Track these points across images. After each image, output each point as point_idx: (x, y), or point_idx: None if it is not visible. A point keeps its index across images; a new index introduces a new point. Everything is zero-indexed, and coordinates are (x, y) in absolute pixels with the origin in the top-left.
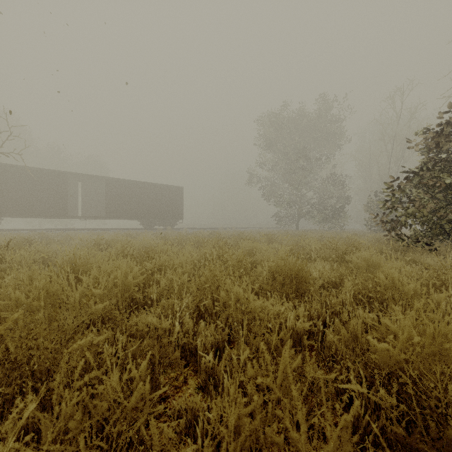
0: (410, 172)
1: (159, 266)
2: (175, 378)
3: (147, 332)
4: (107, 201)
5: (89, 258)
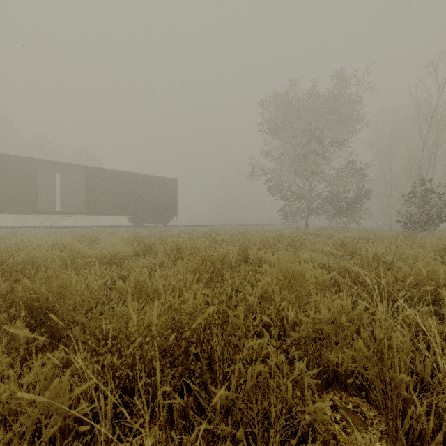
0: None
1: None
2: None
3: None
4: (87, 194)
5: None
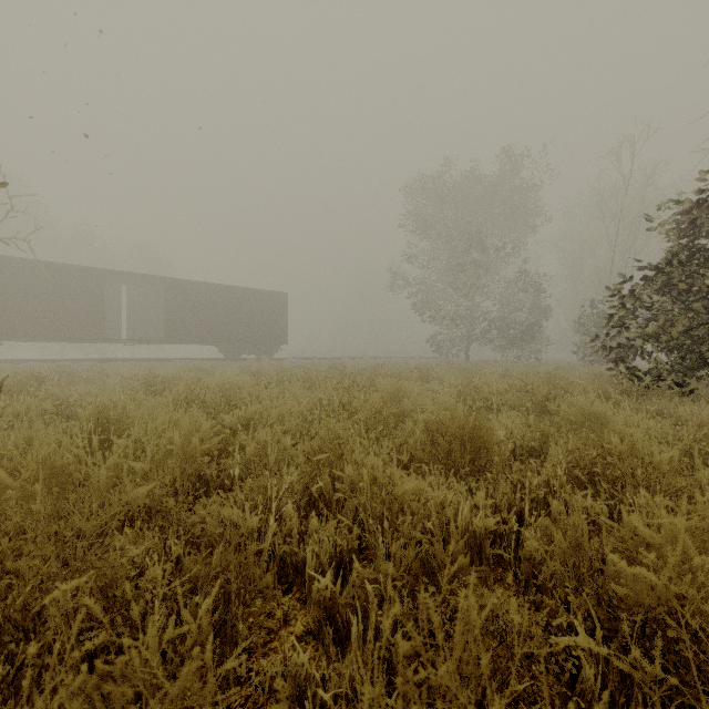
0: (650, 269)
1: (246, 421)
2: (268, 615)
3: (222, 533)
4: (167, 316)
5: (130, 408)
